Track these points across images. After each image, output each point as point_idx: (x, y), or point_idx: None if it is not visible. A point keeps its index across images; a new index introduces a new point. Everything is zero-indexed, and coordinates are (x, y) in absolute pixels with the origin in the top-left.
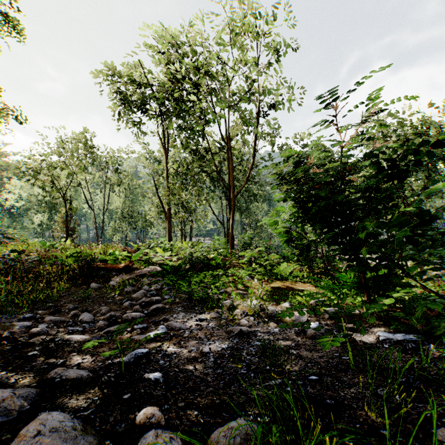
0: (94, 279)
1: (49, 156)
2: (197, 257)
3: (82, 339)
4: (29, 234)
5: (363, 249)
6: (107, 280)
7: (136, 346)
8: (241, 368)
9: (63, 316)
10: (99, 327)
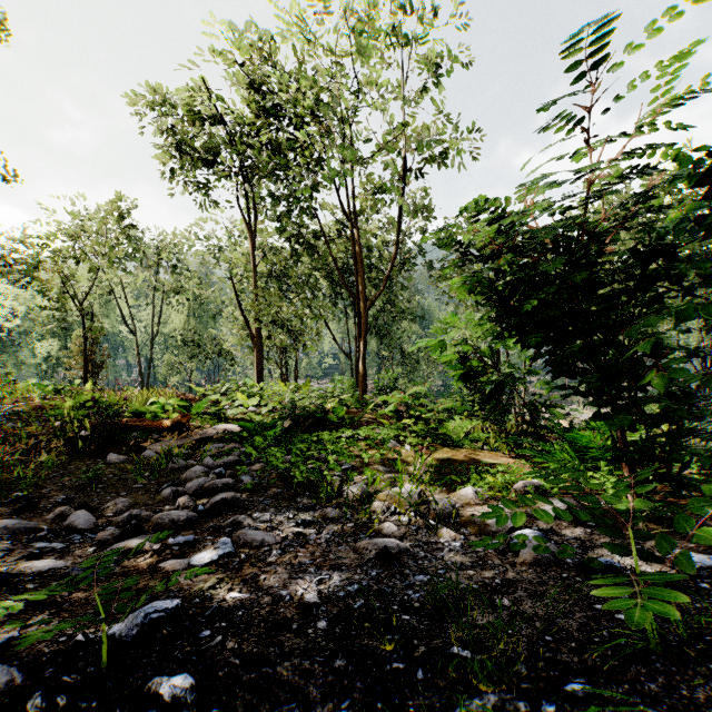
0: (117, 446)
1: (53, 239)
2: (304, 407)
3: (52, 571)
4: (28, 374)
5: (648, 377)
6: (141, 448)
7: (138, 603)
8: (391, 650)
9: (39, 517)
10: (101, 542)
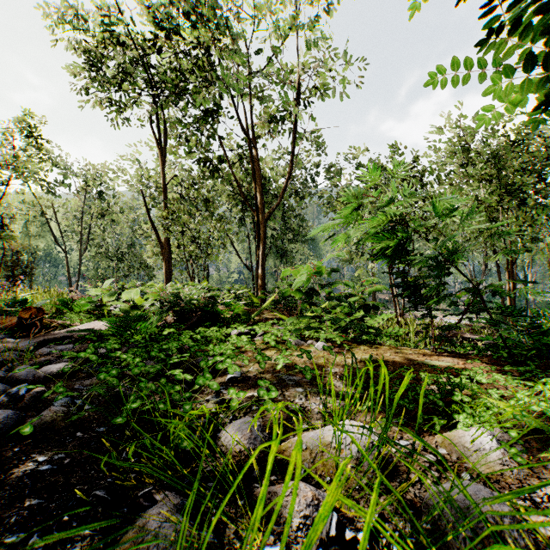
0: None
1: None
2: (190, 300)
3: None
4: None
5: None
6: None
7: None
8: None
9: None
10: None
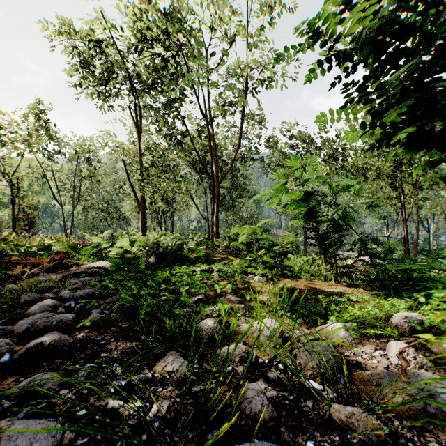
0: None
1: None
2: (167, 246)
3: None
4: None
5: None
6: (13, 282)
7: None
8: None
9: None
10: None
